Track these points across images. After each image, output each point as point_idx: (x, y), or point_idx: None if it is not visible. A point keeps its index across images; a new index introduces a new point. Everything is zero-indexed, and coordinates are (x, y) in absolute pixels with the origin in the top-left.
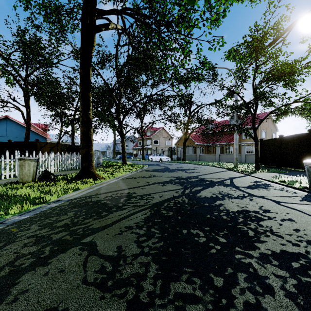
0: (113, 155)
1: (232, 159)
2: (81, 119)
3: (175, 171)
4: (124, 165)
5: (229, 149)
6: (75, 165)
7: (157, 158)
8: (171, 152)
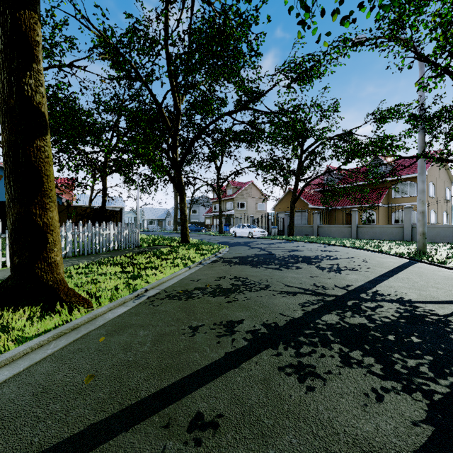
0: (175, 226)
1: (384, 233)
2: (0, 103)
3: (291, 263)
4: (183, 246)
5: (378, 215)
6: (69, 248)
7: (244, 232)
8: (268, 221)
